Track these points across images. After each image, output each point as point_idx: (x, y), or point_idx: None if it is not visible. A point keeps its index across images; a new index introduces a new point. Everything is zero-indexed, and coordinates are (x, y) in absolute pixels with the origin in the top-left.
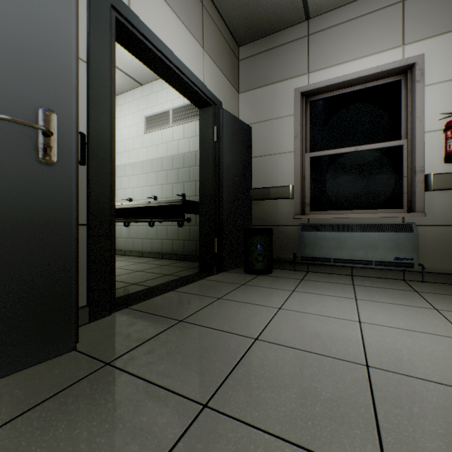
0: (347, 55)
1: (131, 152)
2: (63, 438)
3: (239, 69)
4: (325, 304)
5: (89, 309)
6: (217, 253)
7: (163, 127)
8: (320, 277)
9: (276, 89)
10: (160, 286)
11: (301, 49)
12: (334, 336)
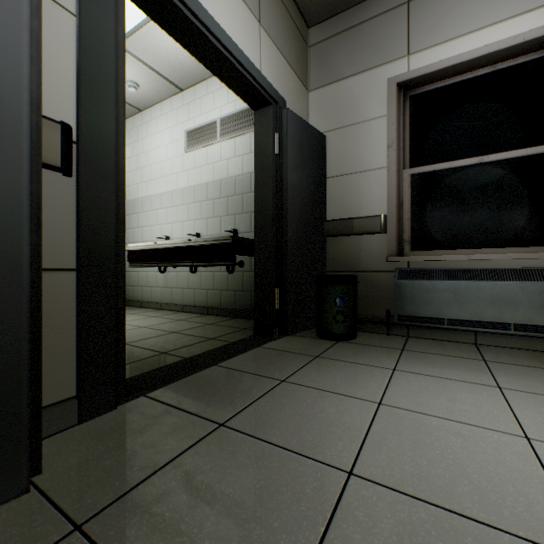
0: (467, 23)
1: (168, 177)
2: None
3: (308, 59)
4: (453, 396)
5: (78, 403)
6: (280, 310)
7: (208, 143)
8: (428, 346)
9: (361, 81)
10: (198, 358)
11: (397, 22)
12: (493, 472)
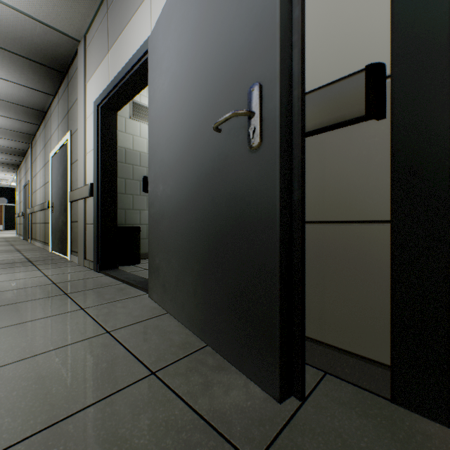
0: None
1: None
2: (122, 446)
3: None
4: None
5: (390, 376)
6: None
7: None
8: None
9: None
10: None
11: None
12: None
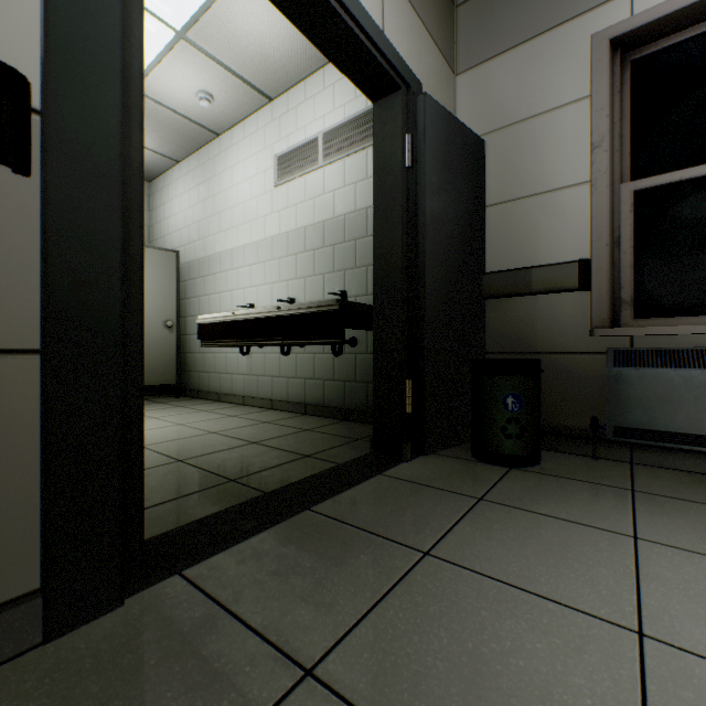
0: None
1: (253, 222)
2: None
3: (455, 25)
4: None
5: (43, 603)
6: (413, 414)
7: (307, 170)
8: (678, 484)
9: (544, 46)
10: (281, 495)
11: None
12: None
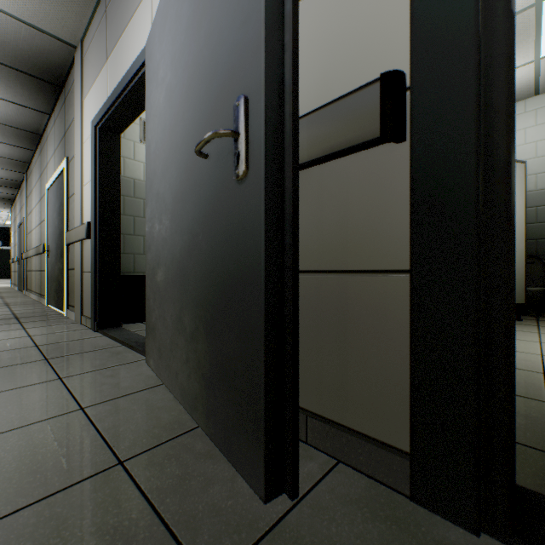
0: None
1: None
2: None
3: None
4: None
5: (409, 466)
6: None
7: None
8: None
9: None
10: None
11: None
12: None
